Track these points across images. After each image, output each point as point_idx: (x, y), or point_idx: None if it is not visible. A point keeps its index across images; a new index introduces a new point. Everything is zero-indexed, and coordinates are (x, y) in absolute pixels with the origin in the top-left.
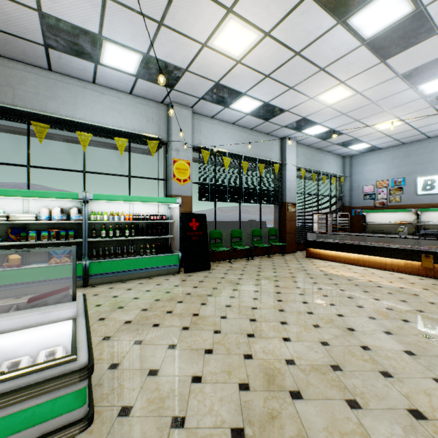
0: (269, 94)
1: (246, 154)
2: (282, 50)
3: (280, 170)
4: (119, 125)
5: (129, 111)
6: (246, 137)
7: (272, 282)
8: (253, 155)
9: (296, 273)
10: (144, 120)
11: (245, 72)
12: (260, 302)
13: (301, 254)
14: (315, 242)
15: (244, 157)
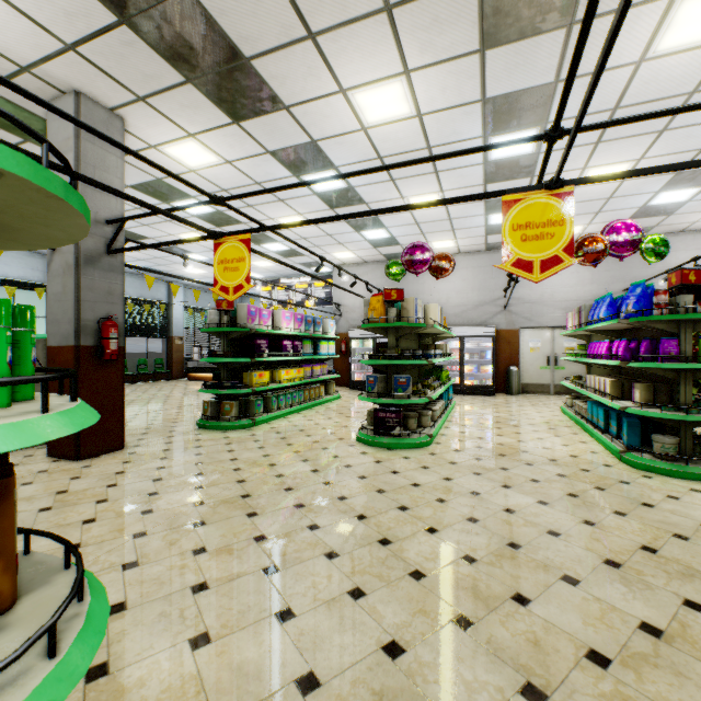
0: (147, 265)
1: (132, 295)
2: (149, 256)
3: (168, 309)
4: (6, 274)
5: (15, 262)
6: (133, 281)
7: (145, 389)
8: (140, 296)
9: (167, 386)
10: (30, 270)
11: (126, 257)
12: (132, 393)
13: (186, 379)
14: (193, 368)
15: (131, 298)
